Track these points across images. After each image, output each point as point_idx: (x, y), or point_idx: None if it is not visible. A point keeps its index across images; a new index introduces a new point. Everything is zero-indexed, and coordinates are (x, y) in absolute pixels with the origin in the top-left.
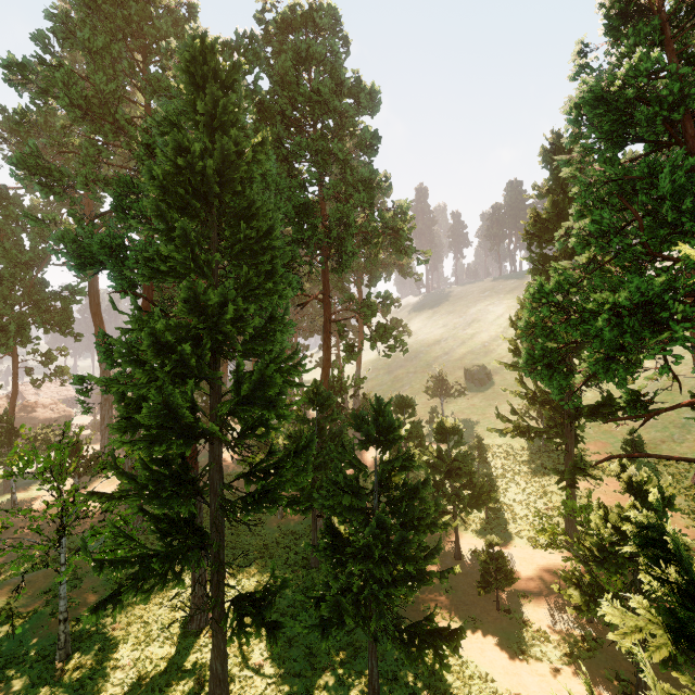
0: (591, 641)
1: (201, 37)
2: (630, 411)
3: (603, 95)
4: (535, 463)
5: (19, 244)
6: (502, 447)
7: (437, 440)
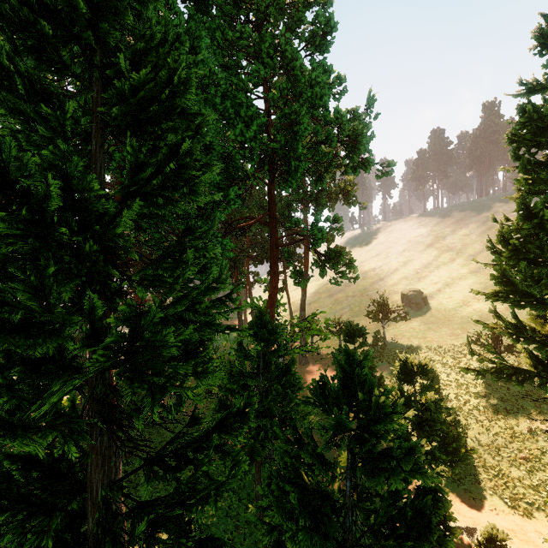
0: None
1: None
2: None
3: None
4: (493, 395)
5: None
6: (451, 375)
7: (399, 380)
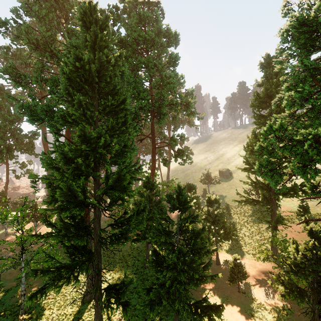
0: (287, 310)
1: (89, 3)
2: (312, 193)
3: (305, 20)
4: (255, 216)
5: (8, 112)
6: (238, 208)
7: (207, 206)
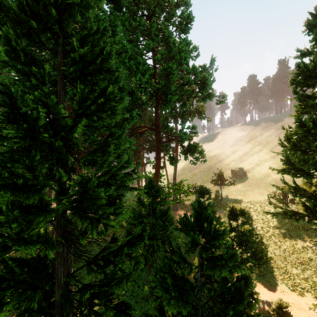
0: None
1: None
2: None
3: None
4: (283, 227)
5: None
6: (259, 216)
7: (229, 218)
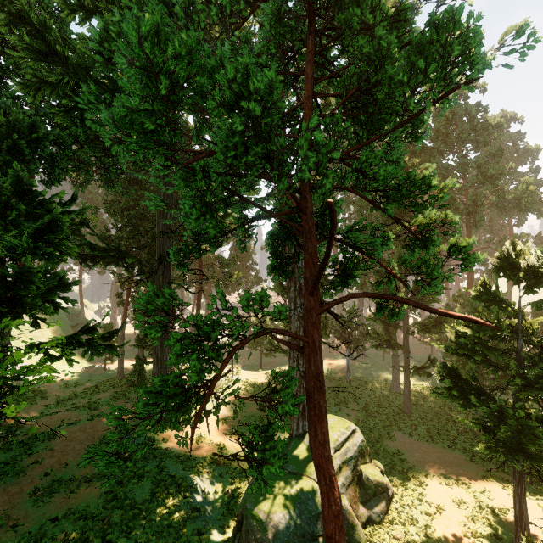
0: None
1: None
2: None
3: None
4: None
5: None
6: None
7: None
